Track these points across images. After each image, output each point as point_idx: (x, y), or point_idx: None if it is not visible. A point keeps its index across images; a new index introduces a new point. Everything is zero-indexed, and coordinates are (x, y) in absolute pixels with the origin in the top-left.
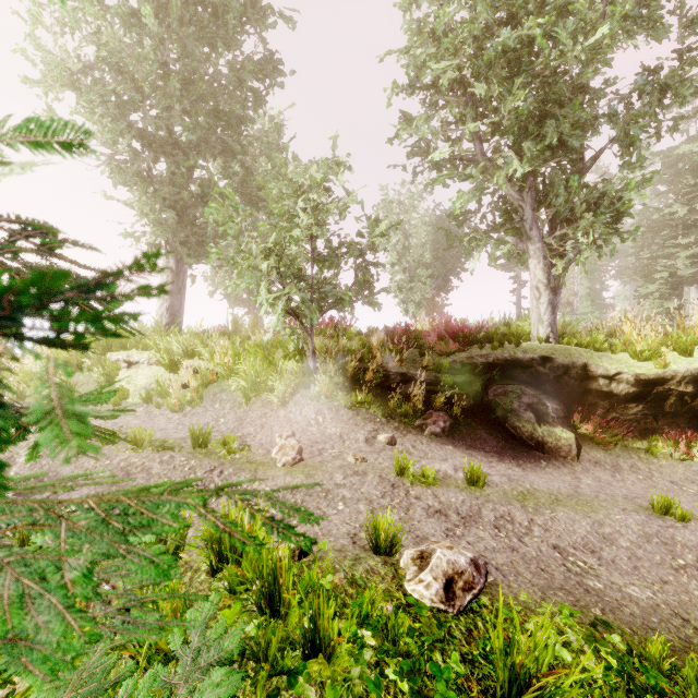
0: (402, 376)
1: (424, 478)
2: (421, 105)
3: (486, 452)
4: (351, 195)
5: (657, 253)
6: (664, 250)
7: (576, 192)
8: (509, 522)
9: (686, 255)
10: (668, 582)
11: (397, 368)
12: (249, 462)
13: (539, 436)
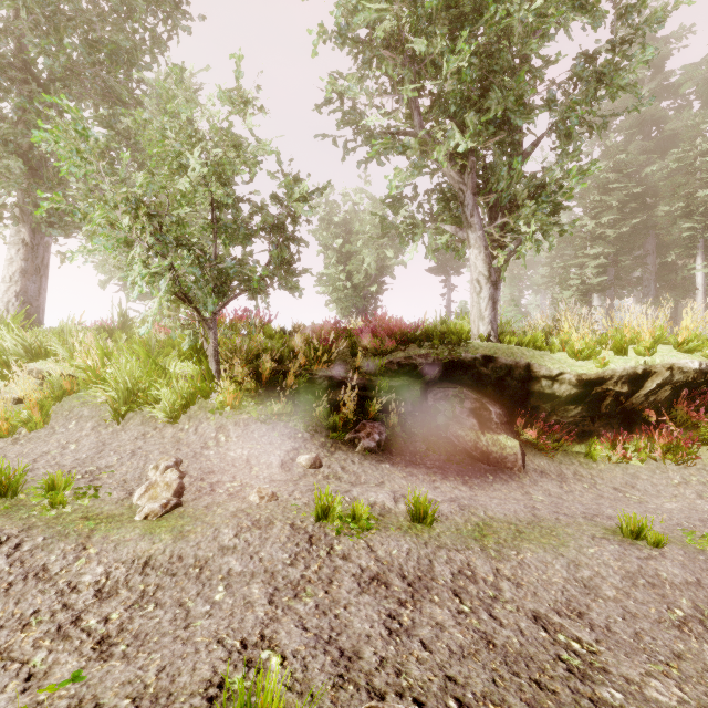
0: (331, 380)
1: (356, 519)
2: (353, 57)
3: (428, 468)
4: (263, 144)
5: (570, 262)
6: (576, 259)
7: (518, 176)
8: (471, 581)
9: (594, 265)
10: (681, 656)
11: (324, 370)
12: (84, 519)
13: (483, 446)
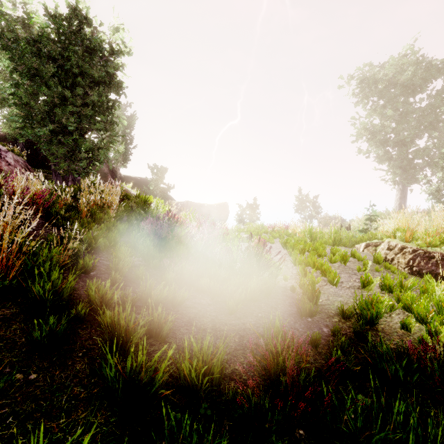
0: None
1: None
2: None
3: None
4: None
5: None
6: None
7: None
8: None
9: None
10: None
11: None
12: None
13: None
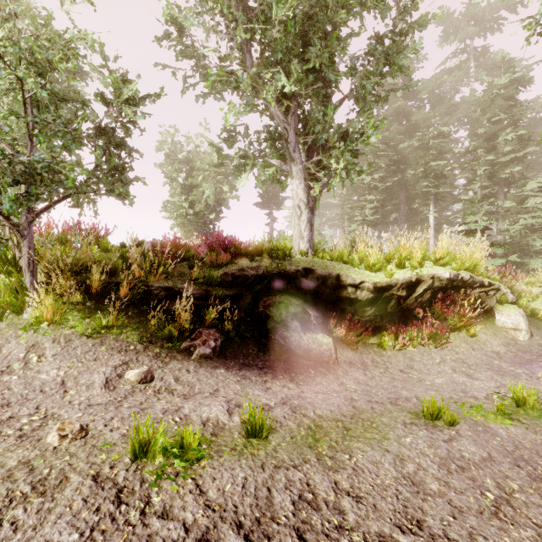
0: (168, 291)
1: (184, 448)
2: None
3: (260, 368)
4: (84, 34)
5: (355, 204)
6: (359, 203)
7: (330, 122)
8: (314, 507)
9: (370, 207)
10: None
11: (161, 281)
12: None
13: (305, 344)
